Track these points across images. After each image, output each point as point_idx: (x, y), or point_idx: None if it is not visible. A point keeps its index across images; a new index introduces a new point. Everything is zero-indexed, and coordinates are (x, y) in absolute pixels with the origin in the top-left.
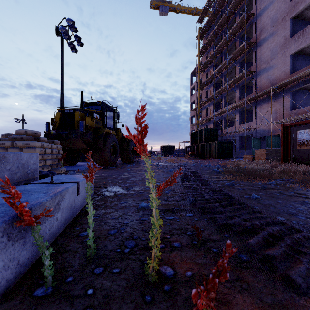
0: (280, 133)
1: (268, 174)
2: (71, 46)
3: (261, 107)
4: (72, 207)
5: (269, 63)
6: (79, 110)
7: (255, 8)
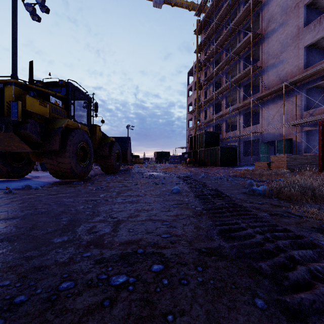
0: (292, 137)
1: None
2: (31, 10)
3: (269, 108)
4: None
5: (278, 57)
6: (13, 84)
7: None
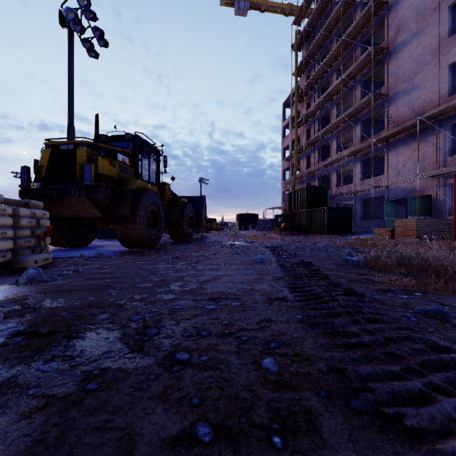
0: (431, 193)
1: None
2: (88, 45)
3: (398, 152)
4: None
5: (411, 80)
6: (85, 145)
7: None
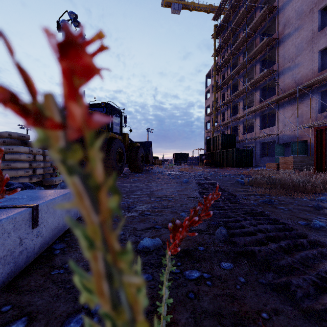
0: (307, 139)
1: (310, 186)
2: None
3: (284, 110)
4: (15, 253)
5: (293, 60)
6: None
7: (277, 0)
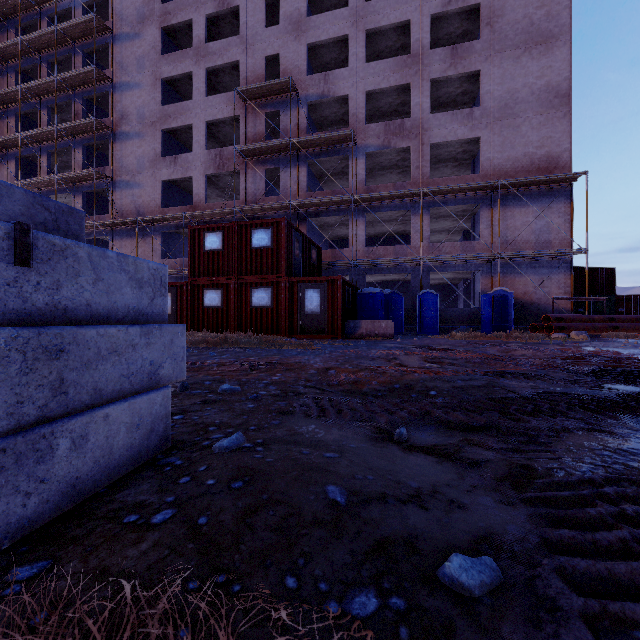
0: None
1: None
2: None
3: (123, 243)
4: None
5: (134, 176)
6: None
7: (112, 70)
